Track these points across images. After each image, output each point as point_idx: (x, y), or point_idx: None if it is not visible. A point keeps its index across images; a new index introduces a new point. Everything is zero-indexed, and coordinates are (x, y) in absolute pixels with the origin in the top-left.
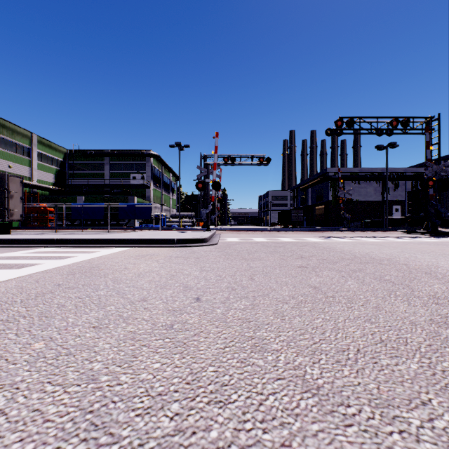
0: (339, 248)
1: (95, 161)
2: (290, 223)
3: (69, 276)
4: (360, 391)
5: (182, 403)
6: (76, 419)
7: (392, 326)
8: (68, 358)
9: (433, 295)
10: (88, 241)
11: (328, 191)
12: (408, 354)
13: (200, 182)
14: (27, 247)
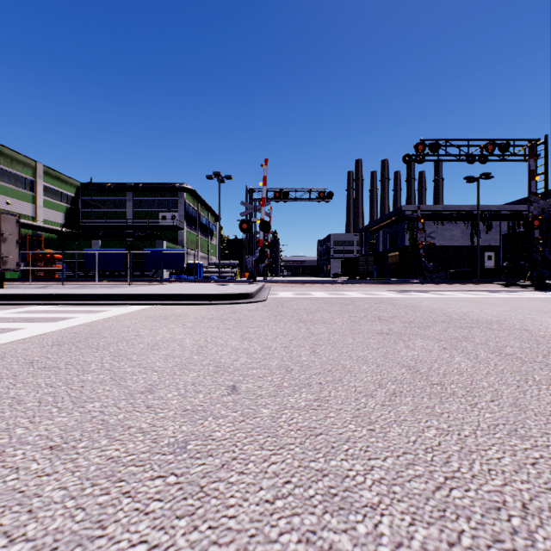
0: (425, 305)
1: (114, 197)
2: (357, 274)
3: (53, 347)
4: None
5: None
6: None
7: None
8: None
9: None
10: (97, 297)
11: (404, 234)
12: None
13: (245, 221)
14: (16, 304)
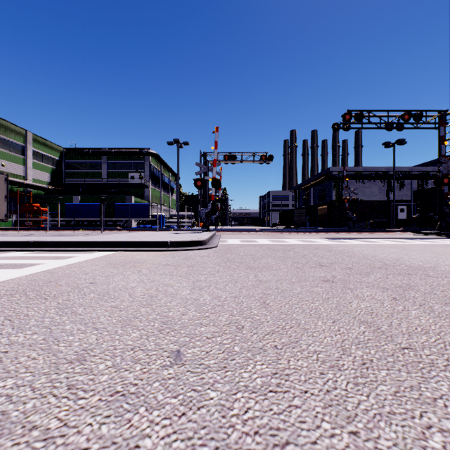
0: (357, 251)
1: (92, 160)
2: (293, 223)
3: (3, 297)
4: None
5: None
6: None
7: None
8: None
9: None
10: (68, 244)
11: (332, 190)
12: None
13: (199, 179)
14: None
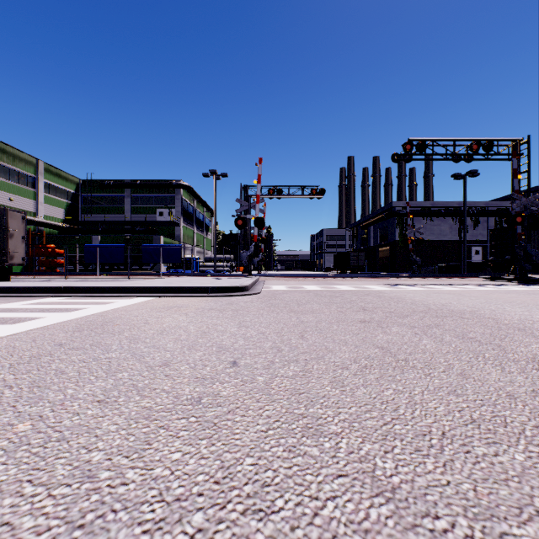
0: (409, 297)
1: (113, 193)
2: (349, 268)
3: (75, 333)
4: (450, 494)
5: (207, 512)
6: (59, 538)
7: (484, 400)
8: (59, 445)
9: (531, 357)
10: (102, 290)
11: (394, 229)
12: (510, 440)
13: (240, 218)
14: (28, 297)
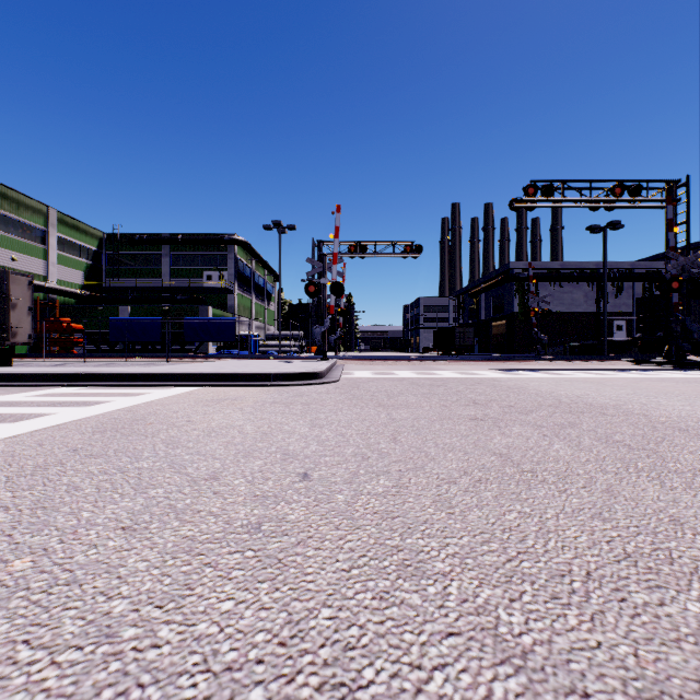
0: (533, 387)
1: (147, 251)
2: (453, 348)
3: (95, 434)
4: (603, 660)
5: (269, 687)
6: None
7: (641, 526)
8: (69, 590)
9: (699, 468)
10: (132, 377)
11: (513, 297)
12: (679, 582)
13: (312, 283)
14: (34, 386)
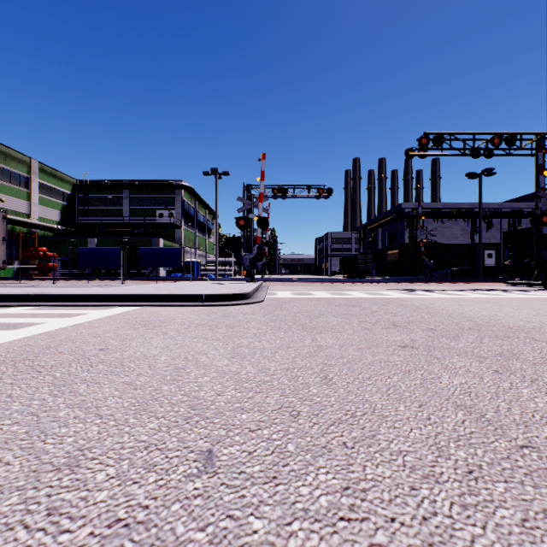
0: (439, 307)
1: (111, 194)
2: (356, 272)
3: None
4: None
5: None
6: None
7: None
8: None
9: None
10: (78, 298)
11: (404, 231)
12: None
13: (242, 217)
14: None
